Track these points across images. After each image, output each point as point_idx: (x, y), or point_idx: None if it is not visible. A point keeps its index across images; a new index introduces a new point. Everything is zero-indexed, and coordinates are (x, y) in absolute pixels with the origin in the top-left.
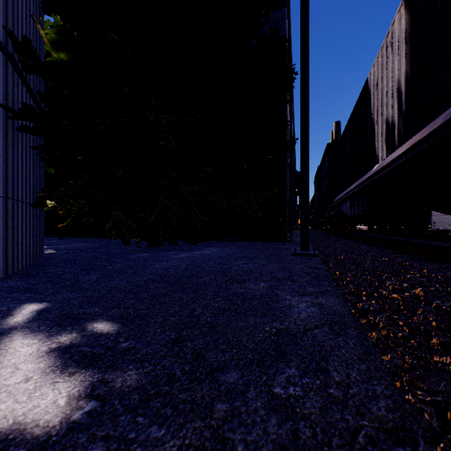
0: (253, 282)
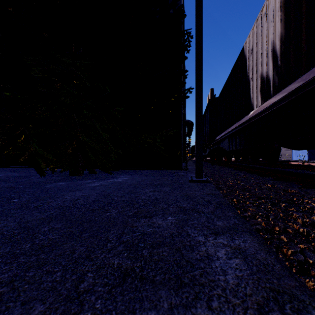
0: (160, 216)
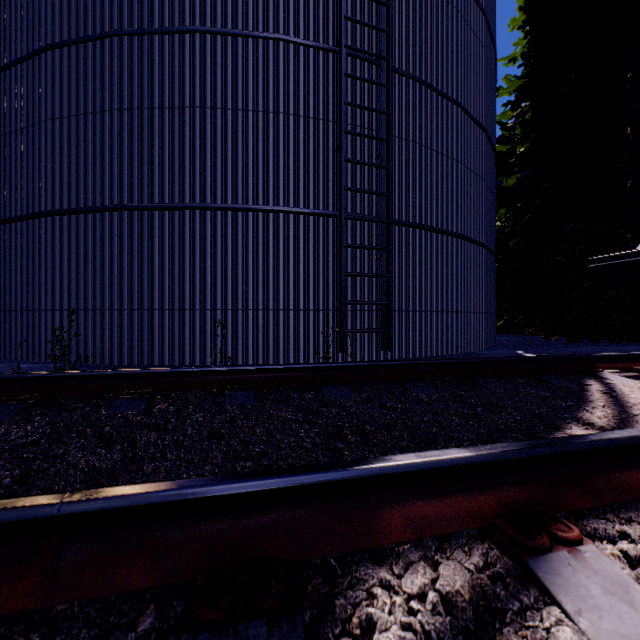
0: None
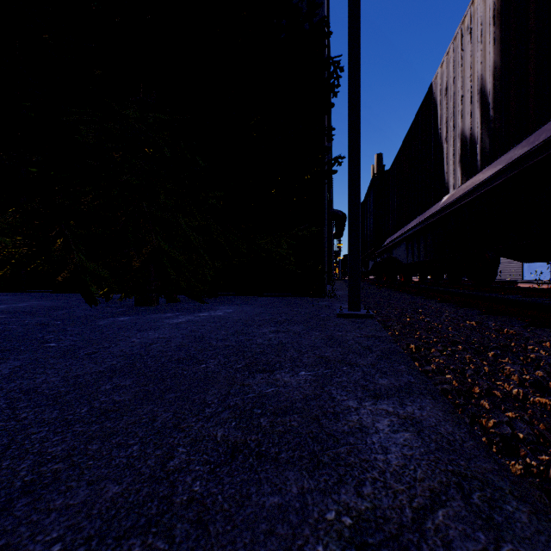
0: (288, 370)
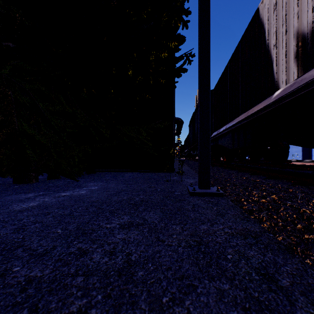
0: None
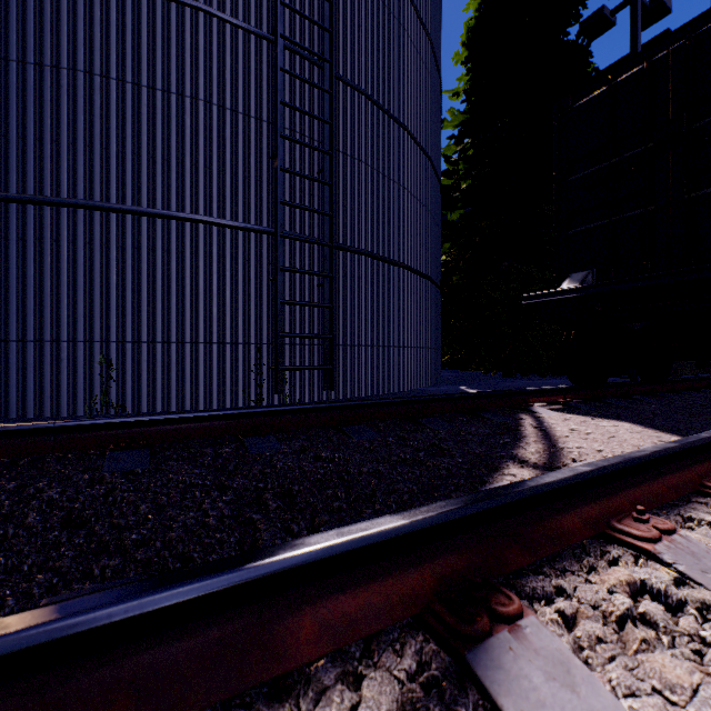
0: None
